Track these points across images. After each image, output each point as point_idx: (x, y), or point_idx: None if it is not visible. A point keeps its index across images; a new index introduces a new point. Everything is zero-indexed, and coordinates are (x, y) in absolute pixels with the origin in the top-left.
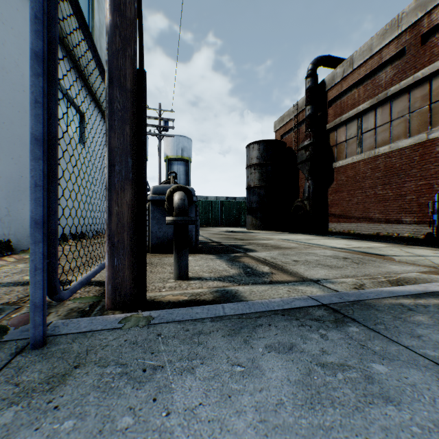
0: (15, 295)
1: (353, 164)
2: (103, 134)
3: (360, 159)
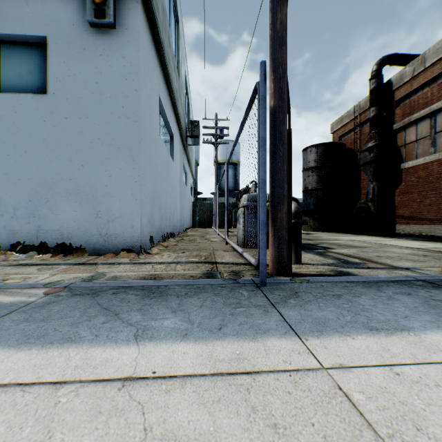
0: (204, 267)
1: (425, 165)
2: (180, 149)
3: (433, 159)
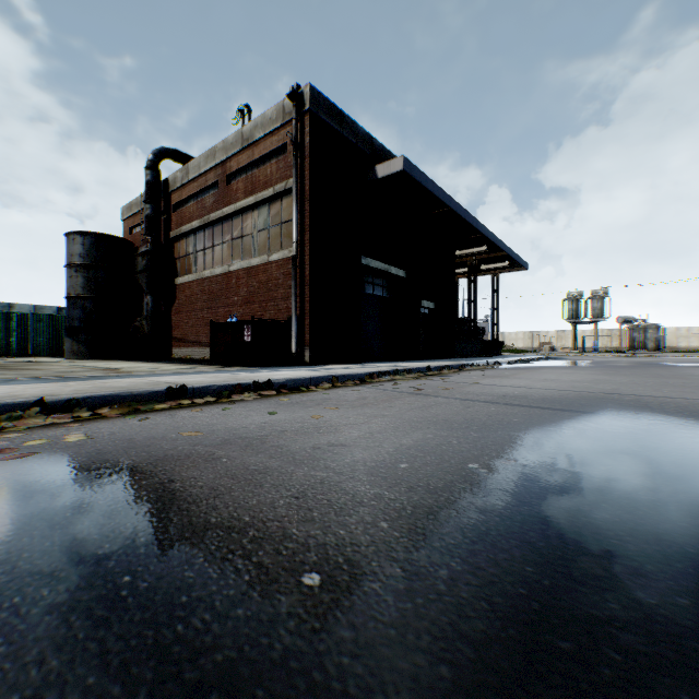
0: None
1: (190, 284)
2: None
3: (194, 279)
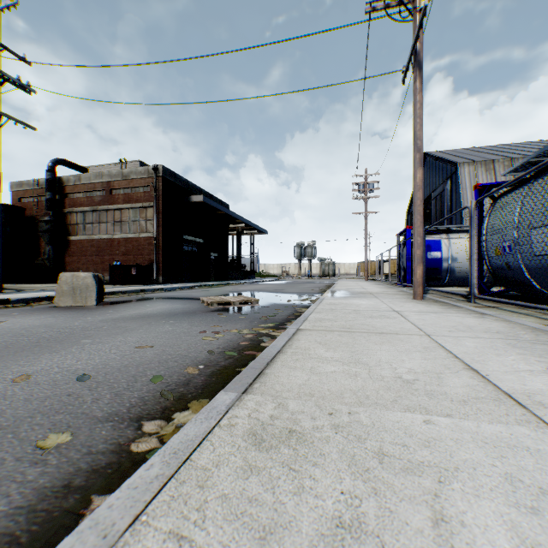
0: None
1: (82, 241)
2: None
3: (86, 239)
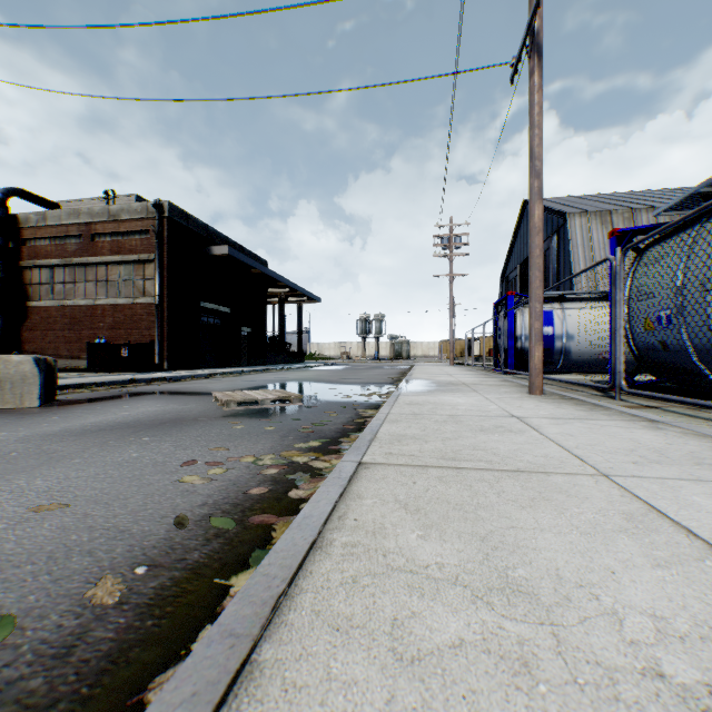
0: None
1: (49, 308)
2: None
3: (54, 305)
